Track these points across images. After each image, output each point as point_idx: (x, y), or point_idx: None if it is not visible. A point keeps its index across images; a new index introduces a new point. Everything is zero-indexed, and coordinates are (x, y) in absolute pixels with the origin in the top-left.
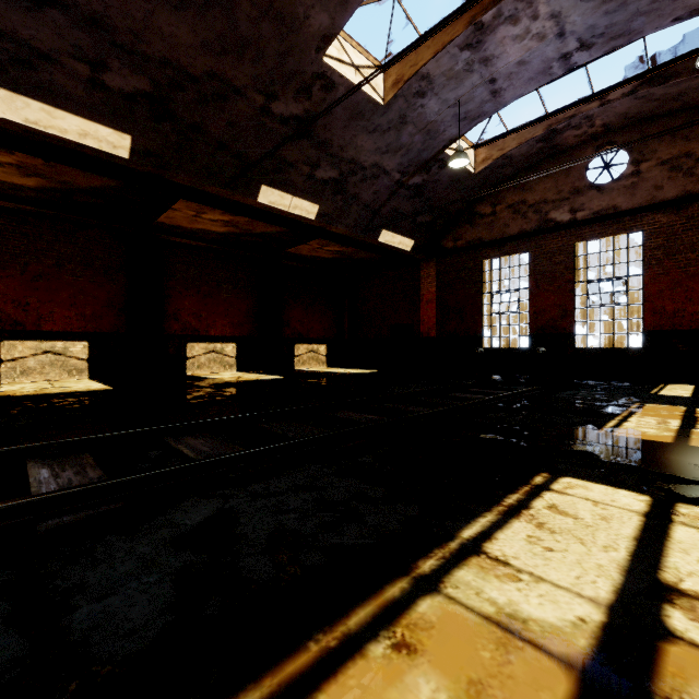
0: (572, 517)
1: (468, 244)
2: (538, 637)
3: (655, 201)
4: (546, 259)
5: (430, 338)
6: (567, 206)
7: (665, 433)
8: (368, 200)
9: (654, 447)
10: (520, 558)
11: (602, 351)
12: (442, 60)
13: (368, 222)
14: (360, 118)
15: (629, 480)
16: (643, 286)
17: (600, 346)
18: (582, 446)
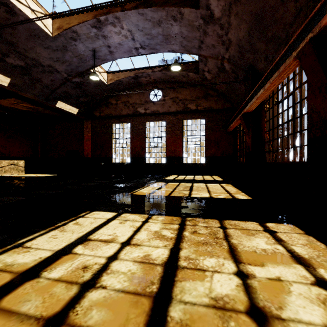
0: (80, 225)
1: (106, 115)
2: (13, 268)
3: (169, 111)
4: (136, 127)
5: (88, 157)
6: (143, 107)
7: (149, 191)
8: (47, 83)
9: (140, 196)
10: (38, 244)
11: (154, 164)
12: (83, 28)
13: (48, 95)
14: (37, 38)
15: (118, 208)
16: (166, 141)
17: (154, 162)
18: (116, 199)
